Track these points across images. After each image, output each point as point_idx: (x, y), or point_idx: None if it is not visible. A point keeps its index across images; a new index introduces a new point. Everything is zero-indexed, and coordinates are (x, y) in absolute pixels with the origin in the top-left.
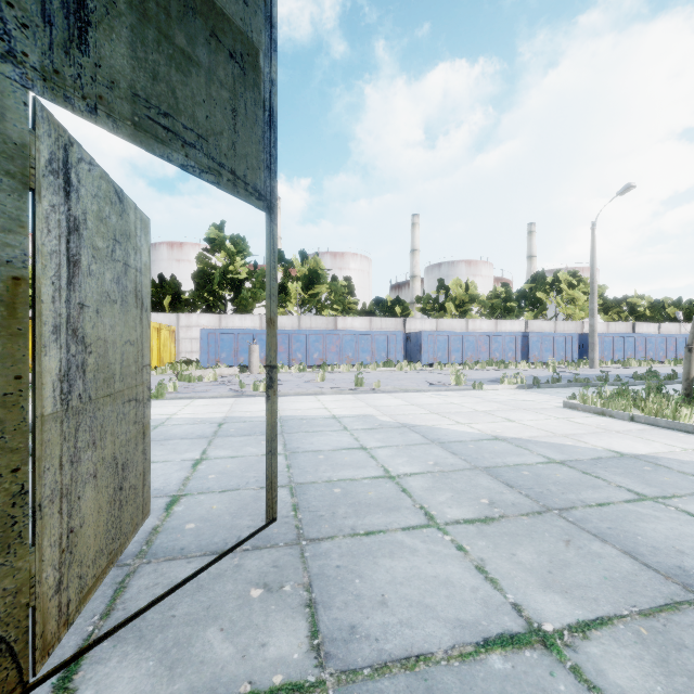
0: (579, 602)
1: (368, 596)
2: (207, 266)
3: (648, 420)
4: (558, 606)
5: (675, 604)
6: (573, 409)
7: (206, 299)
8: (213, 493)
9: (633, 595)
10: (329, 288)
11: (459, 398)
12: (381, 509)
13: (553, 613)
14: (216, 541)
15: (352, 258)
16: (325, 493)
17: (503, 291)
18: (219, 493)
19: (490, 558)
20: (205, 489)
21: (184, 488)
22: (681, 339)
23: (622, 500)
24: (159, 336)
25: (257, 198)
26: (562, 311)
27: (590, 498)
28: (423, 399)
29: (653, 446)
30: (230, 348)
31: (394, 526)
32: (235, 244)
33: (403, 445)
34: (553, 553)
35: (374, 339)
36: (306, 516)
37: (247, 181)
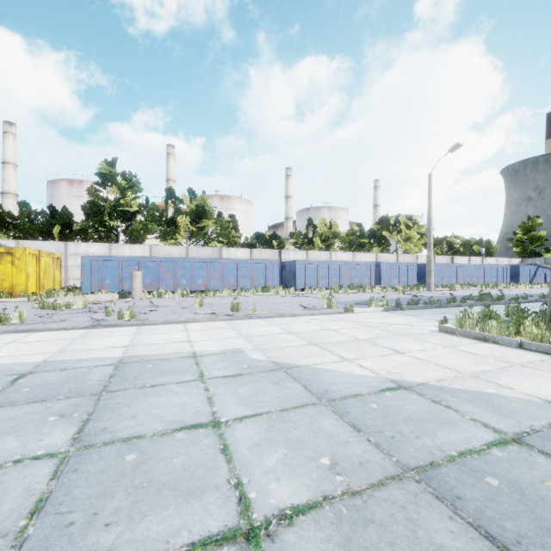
0: None
1: None
2: (98, 198)
3: (541, 347)
4: None
5: None
6: (449, 333)
7: (97, 229)
8: None
9: None
10: (215, 223)
11: (334, 323)
12: None
13: None
14: None
15: (237, 201)
16: None
17: (358, 229)
18: None
19: None
20: None
21: None
22: (487, 269)
23: None
24: (39, 263)
25: None
26: (401, 247)
27: None
28: (299, 325)
29: None
30: (114, 275)
31: None
32: (127, 179)
33: (278, 410)
34: None
35: (254, 267)
36: None
37: None
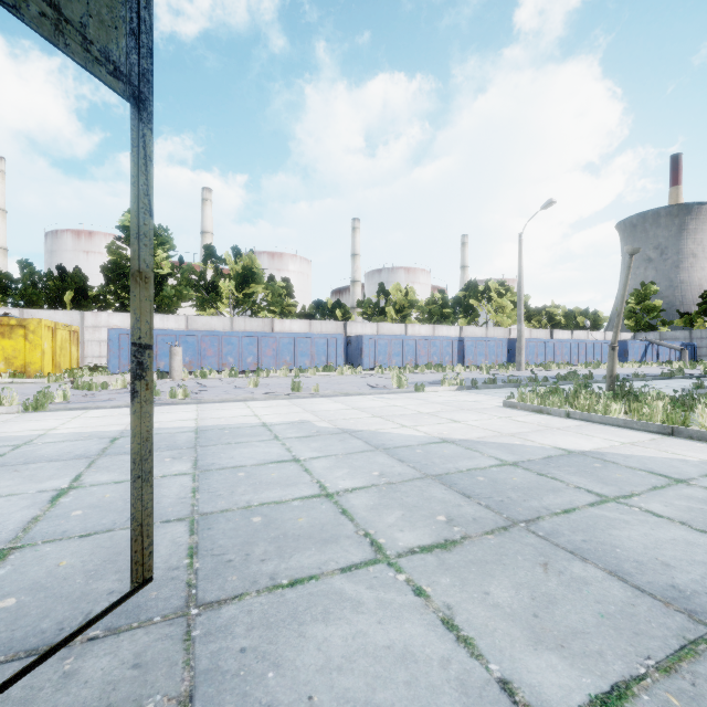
0: (583, 662)
1: (285, 705)
2: (121, 257)
3: (583, 416)
4: (560, 674)
5: (690, 645)
6: (512, 408)
7: (119, 296)
8: (68, 540)
9: (641, 639)
10: (265, 289)
11: (402, 400)
12: (313, 541)
13: (556, 688)
14: (43, 628)
15: (292, 260)
16: (240, 525)
17: (440, 297)
18: (79, 539)
19: (459, 604)
20: (58, 534)
21: (24, 535)
22: (590, 345)
23: (586, 503)
24: (55, 337)
25: (111, 74)
26: (492, 318)
27: (554, 504)
28: (365, 402)
29: (594, 441)
30: None
31: (330, 567)
32: (156, 235)
33: (344, 453)
34: (533, 585)
35: (314, 343)
36: (206, 564)
37: (89, 36)
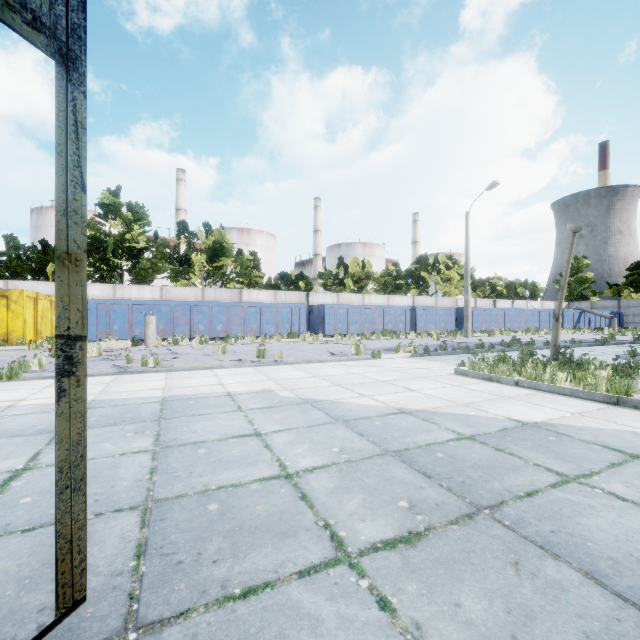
0: None
1: None
2: (100, 232)
3: (531, 384)
4: None
5: None
6: (463, 375)
7: (98, 268)
8: (9, 537)
9: None
10: (234, 262)
11: (360, 368)
12: (271, 535)
13: None
14: None
15: (259, 235)
16: (194, 515)
17: (394, 270)
18: (20, 535)
19: (428, 621)
20: None
21: None
22: (529, 313)
23: (548, 484)
24: (36, 307)
25: (29, 24)
26: (441, 289)
27: (515, 485)
28: (325, 370)
29: (545, 411)
30: (123, 320)
31: (287, 570)
32: (133, 211)
33: (305, 426)
34: (506, 592)
35: (279, 312)
36: (153, 568)
37: None
